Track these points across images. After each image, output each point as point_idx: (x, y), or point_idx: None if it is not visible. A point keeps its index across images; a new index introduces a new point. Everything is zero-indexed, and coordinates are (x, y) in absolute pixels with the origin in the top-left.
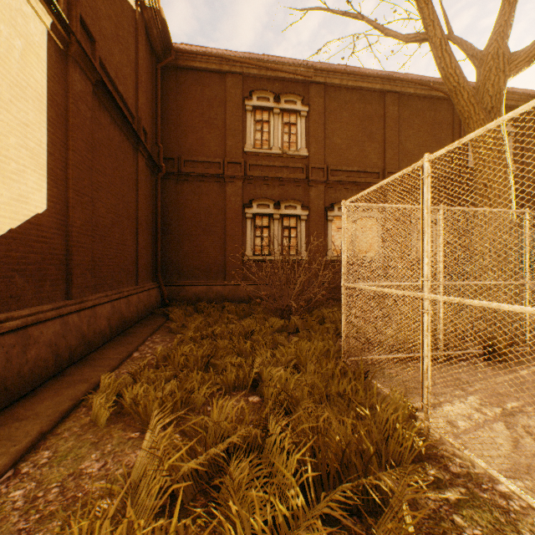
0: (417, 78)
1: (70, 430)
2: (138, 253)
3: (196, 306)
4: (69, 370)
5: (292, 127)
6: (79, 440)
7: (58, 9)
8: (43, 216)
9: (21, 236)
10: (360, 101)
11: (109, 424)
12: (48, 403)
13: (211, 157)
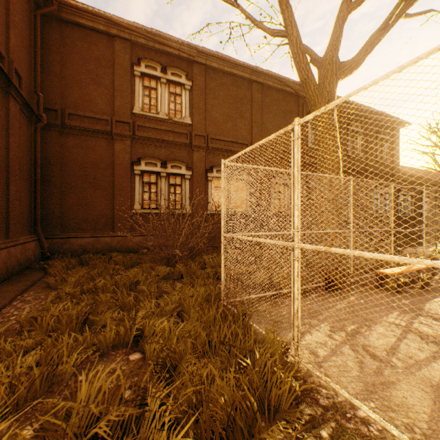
0: (275, 74)
1: None
2: (9, 204)
3: (81, 258)
4: None
5: (177, 97)
6: None
7: None
8: None
9: None
10: (234, 85)
11: None
12: None
13: (99, 114)
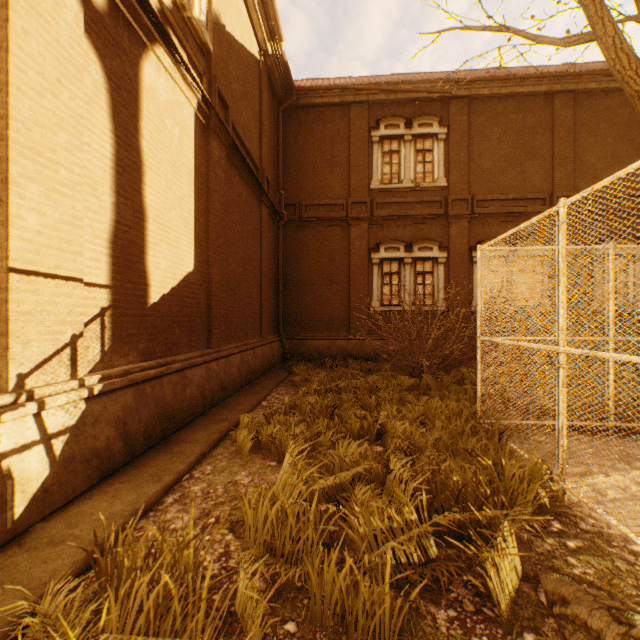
0: (602, 67)
1: (222, 454)
2: (261, 305)
3: (318, 361)
4: (212, 411)
5: (426, 154)
6: (230, 462)
7: (204, 92)
8: (191, 274)
9: (178, 293)
10: (517, 110)
11: (250, 453)
12: (202, 433)
13: (334, 199)
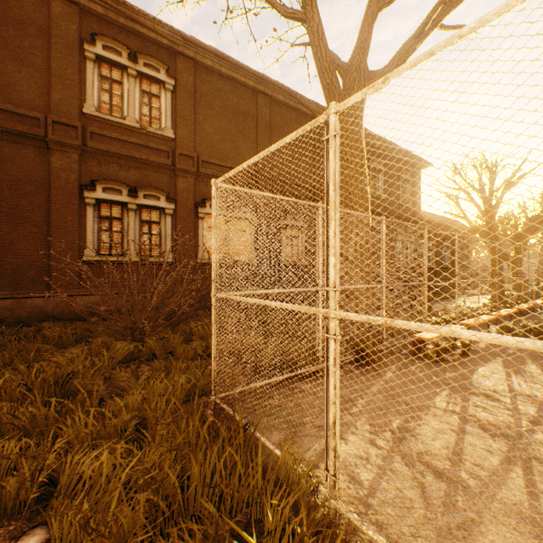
0: (287, 87)
1: None
2: None
3: None
4: None
5: (154, 99)
6: None
7: None
8: None
9: None
10: (234, 93)
11: None
12: None
13: (24, 108)
